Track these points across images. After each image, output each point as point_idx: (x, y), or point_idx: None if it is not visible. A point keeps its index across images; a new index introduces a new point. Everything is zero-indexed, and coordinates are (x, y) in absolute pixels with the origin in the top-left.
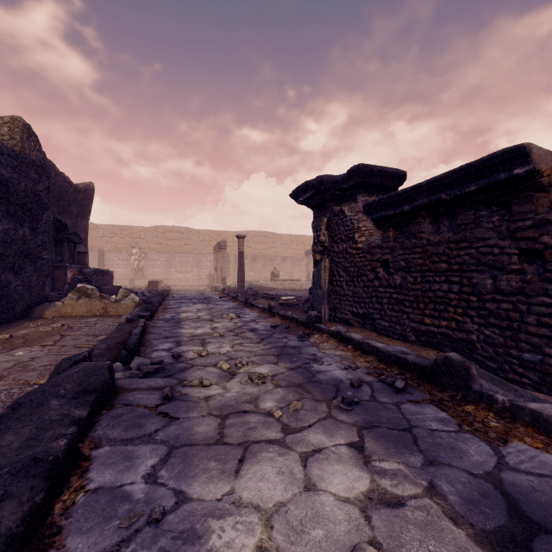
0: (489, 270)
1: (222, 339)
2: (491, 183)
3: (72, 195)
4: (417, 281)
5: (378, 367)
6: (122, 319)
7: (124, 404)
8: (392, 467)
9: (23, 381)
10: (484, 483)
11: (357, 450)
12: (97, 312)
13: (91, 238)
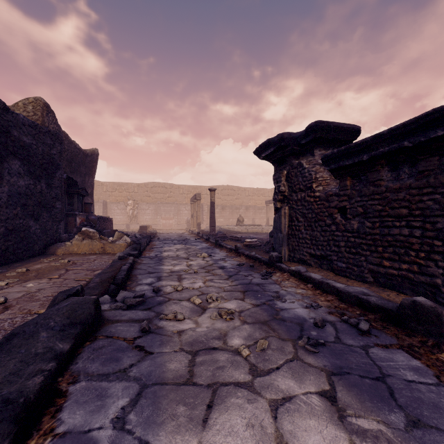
0: None
1: (196, 275)
2: None
3: (81, 158)
4: (375, 226)
5: (339, 307)
6: (115, 257)
7: (106, 336)
8: (372, 427)
9: (27, 311)
10: None
11: (329, 401)
12: (97, 251)
13: (98, 192)
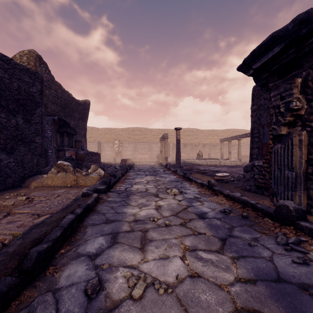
0: None
1: (168, 233)
2: None
3: (74, 106)
4: None
5: None
6: (80, 192)
7: None
8: None
9: None
10: None
11: None
12: (70, 183)
13: (95, 135)
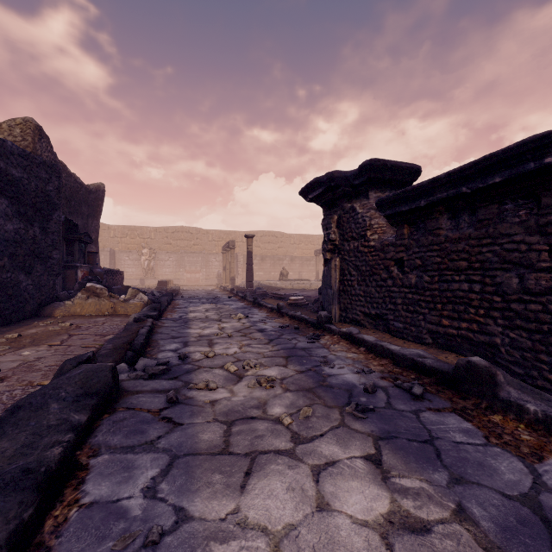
0: (515, 268)
1: (230, 340)
2: (518, 173)
3: (83, 195)
4: (433, 280)
5: (393, 371)
6: (130, 319)
7: (127, 408)
8: (414, 485)
9: (27, 382)
10: (520, 507)
11: (374, 464)
12: (106, 312)
13: (103, 238)
